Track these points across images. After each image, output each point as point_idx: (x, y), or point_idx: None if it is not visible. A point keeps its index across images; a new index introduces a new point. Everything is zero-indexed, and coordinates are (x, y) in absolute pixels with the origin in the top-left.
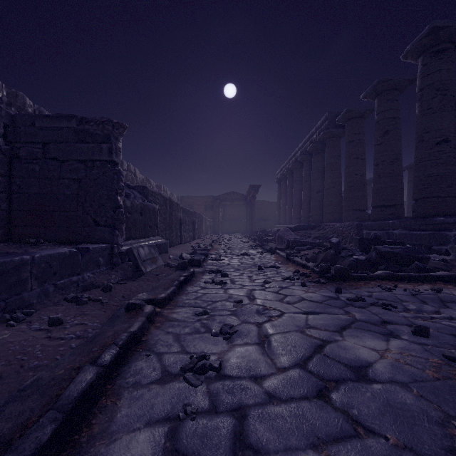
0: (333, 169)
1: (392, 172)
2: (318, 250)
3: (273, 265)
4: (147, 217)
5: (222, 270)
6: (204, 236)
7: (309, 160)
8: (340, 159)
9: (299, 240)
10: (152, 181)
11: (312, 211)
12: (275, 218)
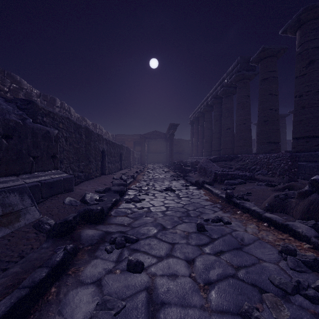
0: (244, 107)
1: (318, 102)
2: (254, 185)
3: (218, 217)
4: (26, 143)
5: (134, 237)
6: (131, 166)
7: (219, 103)
8: (249, 99)
9: (228, 172)
10: (87, 120)
11: (223, 145)
12: (188, 152)
